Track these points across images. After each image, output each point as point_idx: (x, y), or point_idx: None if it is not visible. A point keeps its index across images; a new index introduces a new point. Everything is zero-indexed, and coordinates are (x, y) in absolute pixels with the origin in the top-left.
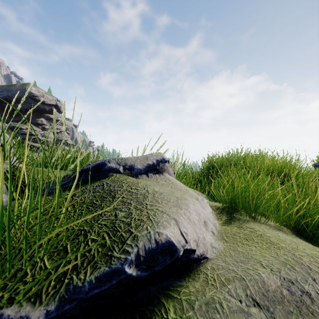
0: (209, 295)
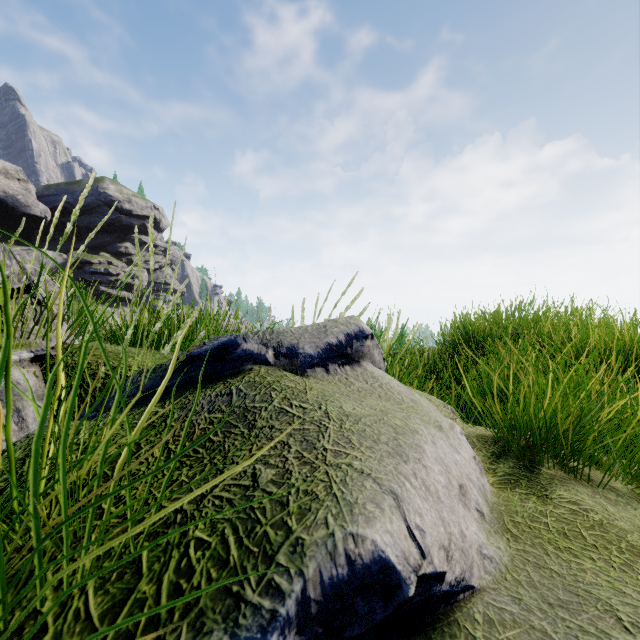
0: None
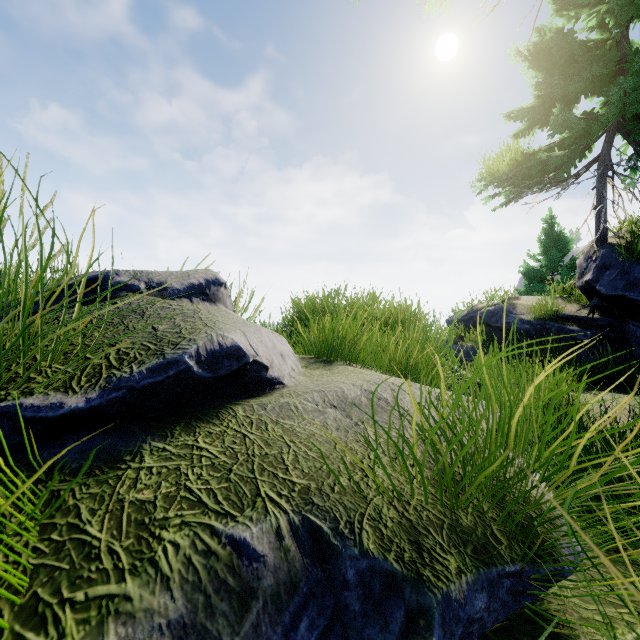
0: (283, 401)
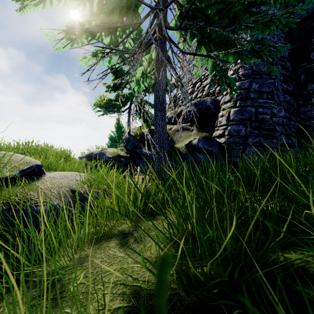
0: (53, 176)
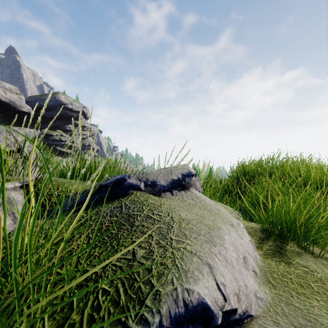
0: None
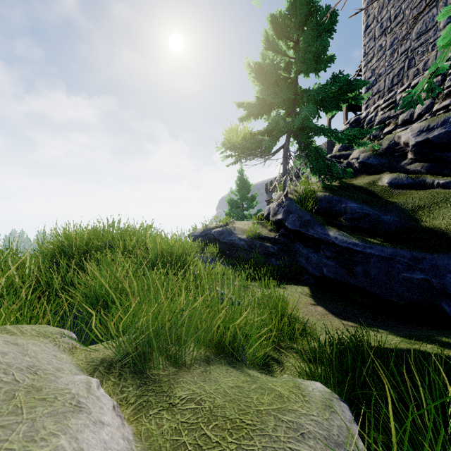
0: None
